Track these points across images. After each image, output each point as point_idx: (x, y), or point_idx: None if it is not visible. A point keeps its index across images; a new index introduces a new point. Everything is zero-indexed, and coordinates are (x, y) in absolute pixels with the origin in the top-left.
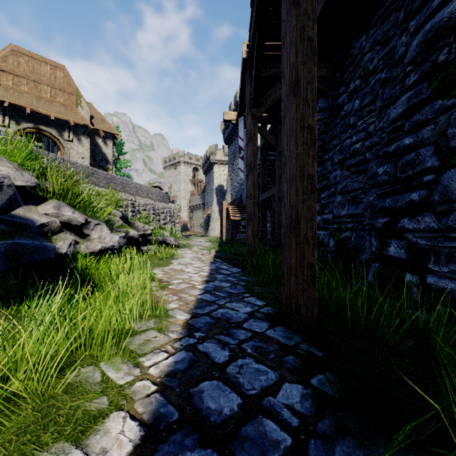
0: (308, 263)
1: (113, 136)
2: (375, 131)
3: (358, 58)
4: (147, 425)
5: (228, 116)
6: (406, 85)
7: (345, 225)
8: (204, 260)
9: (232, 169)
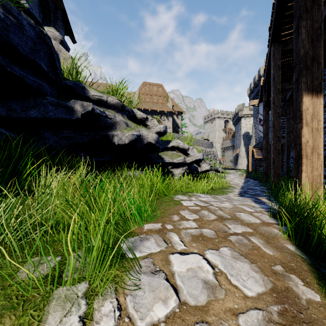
0: (277, 173)
1: (181, 113)
2: None
3: None
4: (239, 193)
5: (253, 103)
6: None
7: None
8: (240, 178)
9: (256, 121)
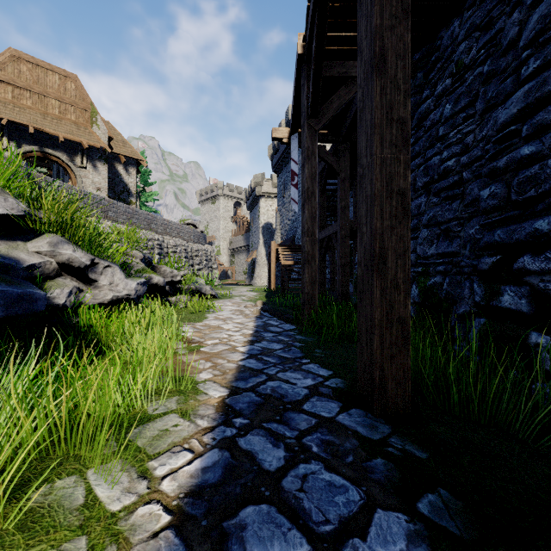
0: (399, 317)
1: (137, 162)
2: (476, 142)
3: (449, 50)
4: None
5: (278, 133)
6: (522, 75)
7: (434, 268)
8: (247, 314)
9: (282, 203)
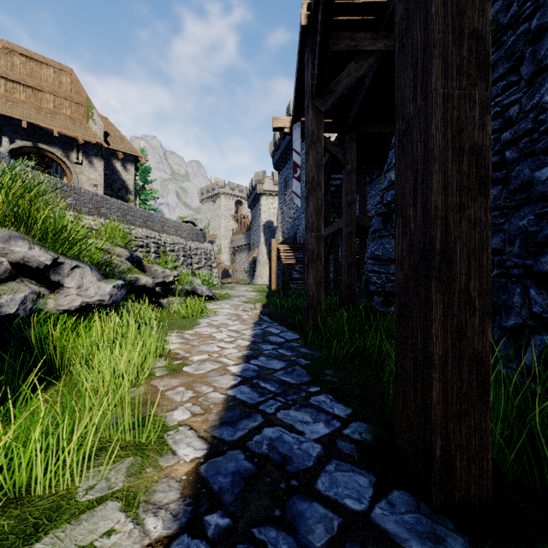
0: (472, 352)
1: (135, 159)
2: (522, 114)
3: None
4: None
5: (279, 122)
6: None
7: None
8: (245, 319)
9: (284, 201)
